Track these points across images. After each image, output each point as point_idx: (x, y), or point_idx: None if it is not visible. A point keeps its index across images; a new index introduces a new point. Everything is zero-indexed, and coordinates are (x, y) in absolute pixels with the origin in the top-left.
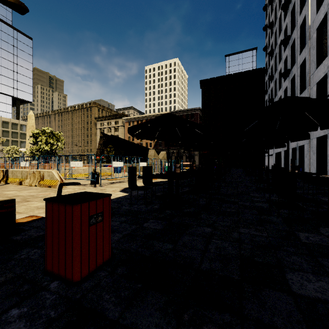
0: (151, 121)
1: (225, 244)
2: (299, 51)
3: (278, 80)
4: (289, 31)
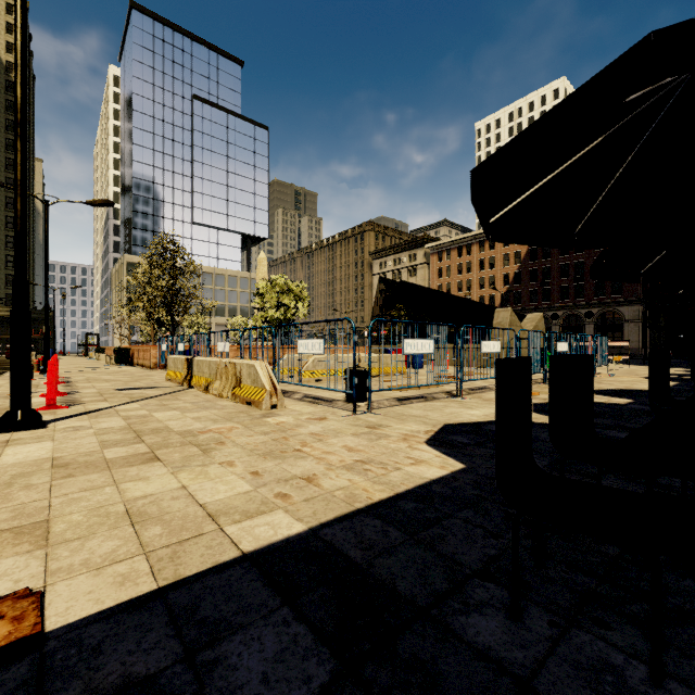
0: (675, 26)
1: None
2: None
3: None
4: None
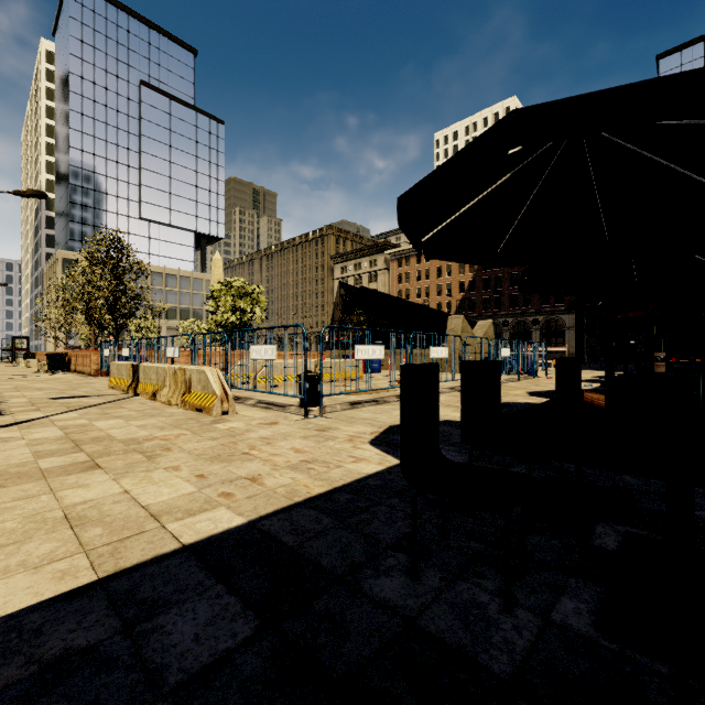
0: (529, 108)
1: None
2: None
3: None
4: None
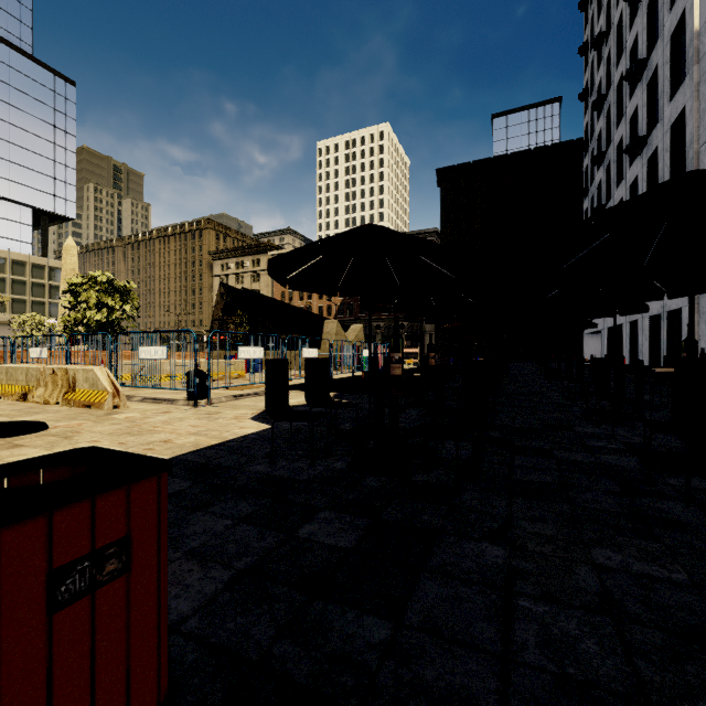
0: (325, 240)
1: (569, 622)
2: (668, 93)
3: (615, 164)
4: (643, 51)
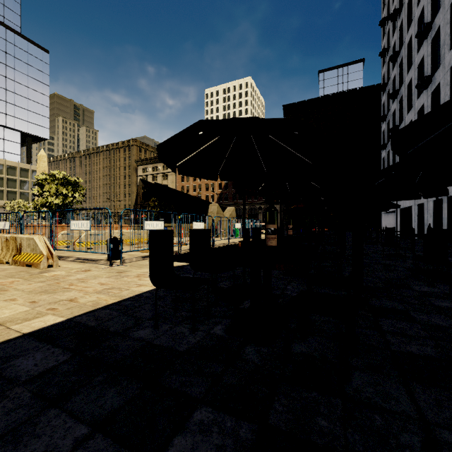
0: (206, 120)
1: None
2: (449, 44)
3: (406, 97)
4: (428, 18)
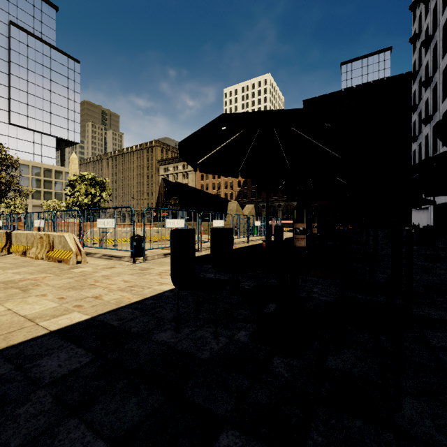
0: (229, 114)
1: None
2: None
3: (441, 84)
4: None
